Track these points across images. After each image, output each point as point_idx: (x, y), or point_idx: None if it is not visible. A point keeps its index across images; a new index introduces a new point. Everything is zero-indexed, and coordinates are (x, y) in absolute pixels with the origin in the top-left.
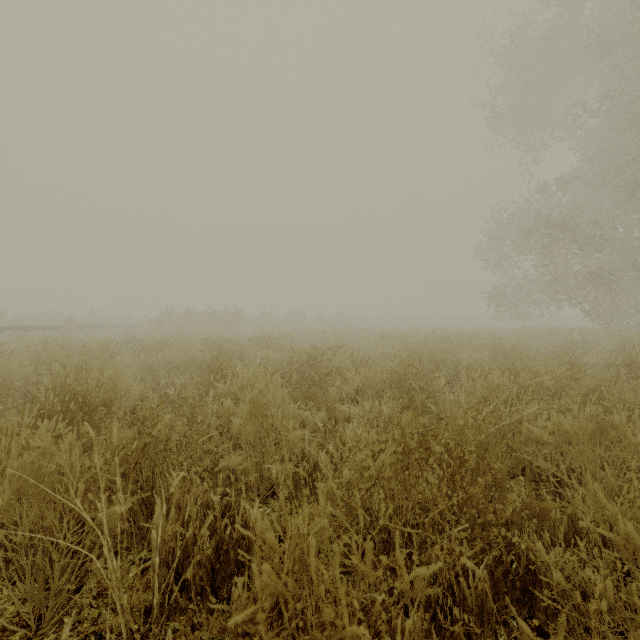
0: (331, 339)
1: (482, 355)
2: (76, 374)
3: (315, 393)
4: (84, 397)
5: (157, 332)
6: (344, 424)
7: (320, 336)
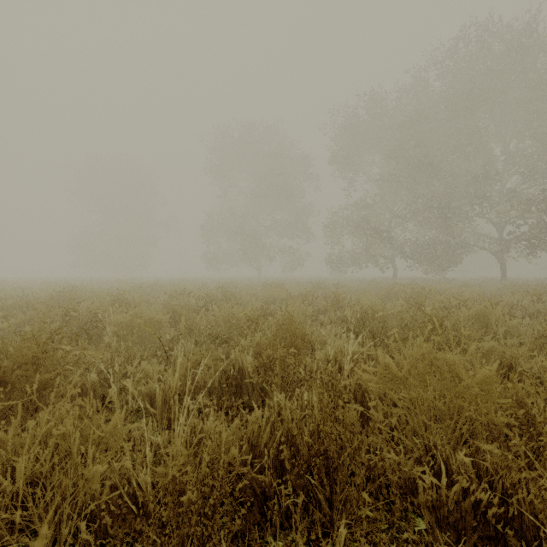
0: None
1: None
2: None
3: None
4: None
5: None
6: None
7: None
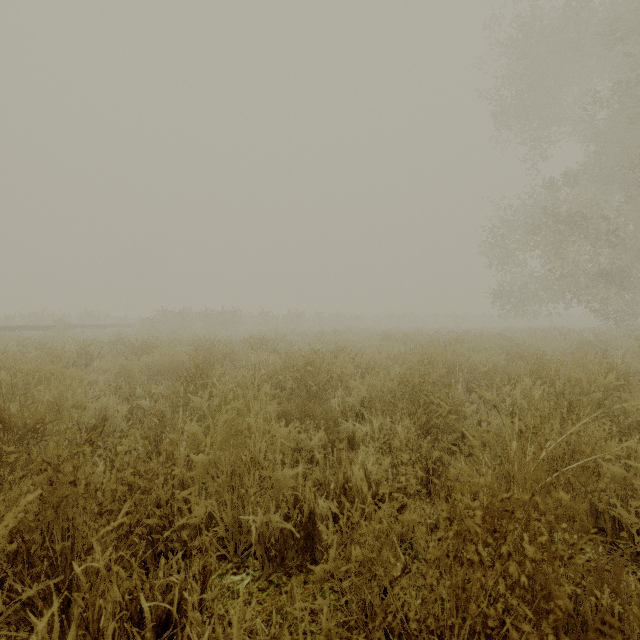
0: (331, 340)
1: (497, 358)
2: (28, 383)
3: (313, 408)
4: (4, 421)
5: (149, 332)
6: (350, 455)
7: (320, 337)
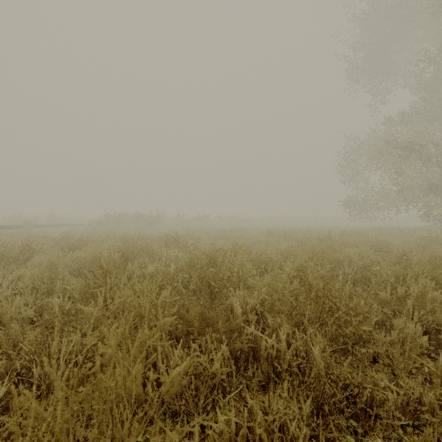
0: (229, 236)
1: (367, 253)
2: None
3: (214, 316)
4: None
5: (93, 230)
6: (266, 417)
7: (220, 234)
